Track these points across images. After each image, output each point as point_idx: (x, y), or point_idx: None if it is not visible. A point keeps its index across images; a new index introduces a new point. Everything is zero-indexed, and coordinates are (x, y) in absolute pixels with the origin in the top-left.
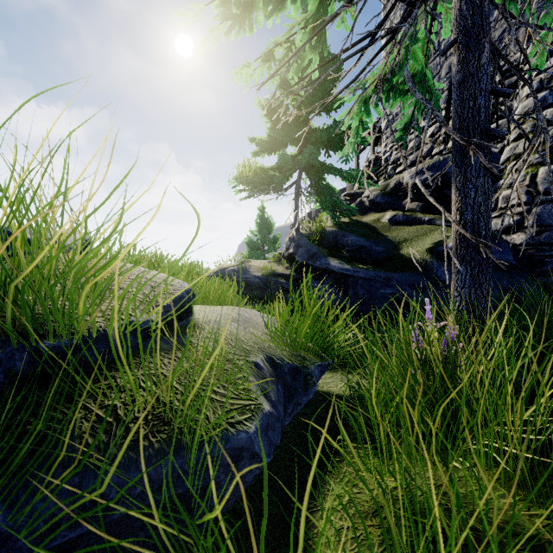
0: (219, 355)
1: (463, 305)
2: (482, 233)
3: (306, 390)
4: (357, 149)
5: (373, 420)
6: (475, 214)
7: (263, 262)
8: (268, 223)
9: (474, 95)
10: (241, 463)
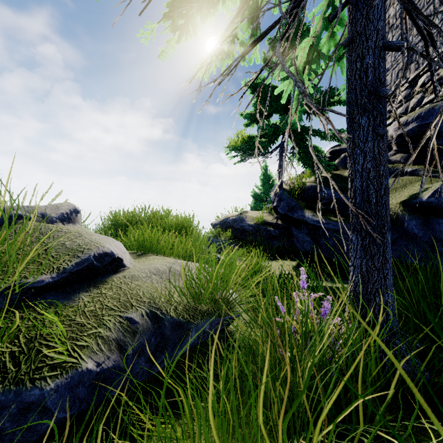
0: (91, 311)
1: (355, 276)
2: (372, 201)
3: (182, 344)
4: None
5: (176, 394)
6: (364, 181)
7: (258, 212)
8: (270, 179)
9: (362, 55)
10: (30, 415)
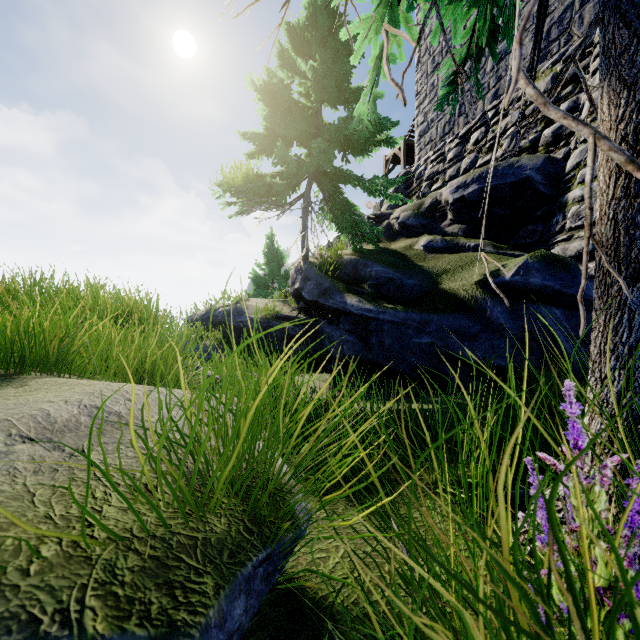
0: None
1: (636, 392)
2: None
3: None
4: (385, 167)
5: None
6: None
7: (266, 301)
8: (278, 254)
9: None
10: None
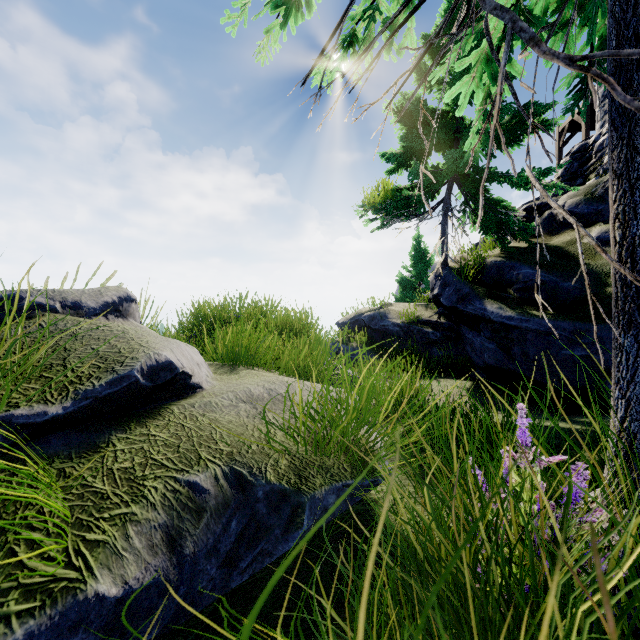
0: (125, 469)
1: (632, 419)
2: None
3: (286, 533)
4: (558, 139)
5: None
6: None
7: (407, 305)
8: (425, 255)
9: None
10: None
